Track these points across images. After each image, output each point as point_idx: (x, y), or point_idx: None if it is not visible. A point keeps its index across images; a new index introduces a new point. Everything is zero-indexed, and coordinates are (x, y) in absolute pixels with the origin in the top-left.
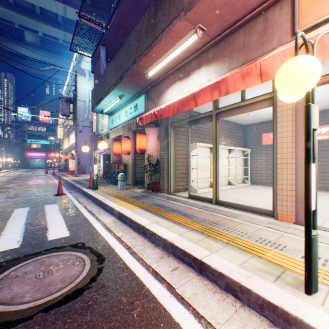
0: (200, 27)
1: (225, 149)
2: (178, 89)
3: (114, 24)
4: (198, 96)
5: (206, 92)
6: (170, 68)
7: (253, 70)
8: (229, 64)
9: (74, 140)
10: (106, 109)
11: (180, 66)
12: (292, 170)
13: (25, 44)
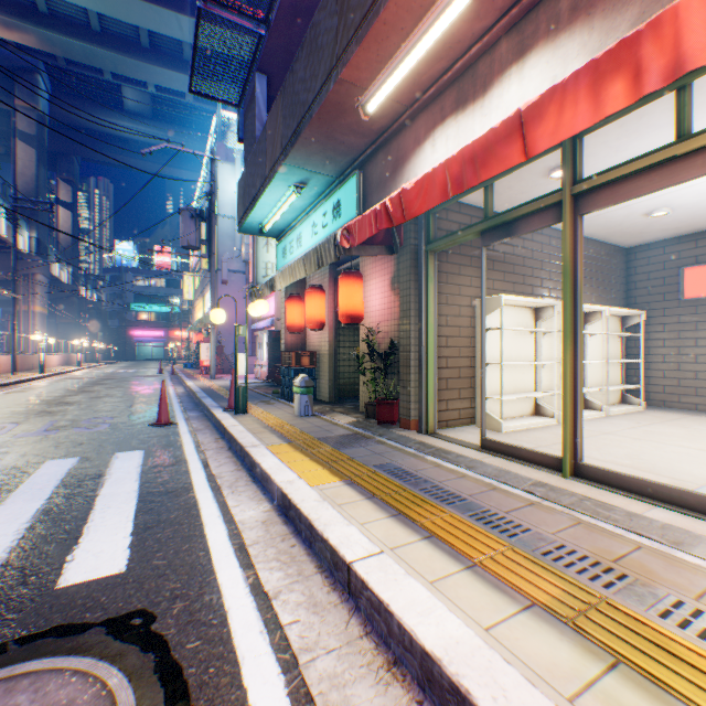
0: None
1: None
2: (451, 137)
3: (285, 9)
4: (534, 121)
5: (570, 95)
6: (430, 81)
7: None
8: (641, 8)
9: None
10: (268, 223)
11: (459, 69)
12: None
13: (125, 114)
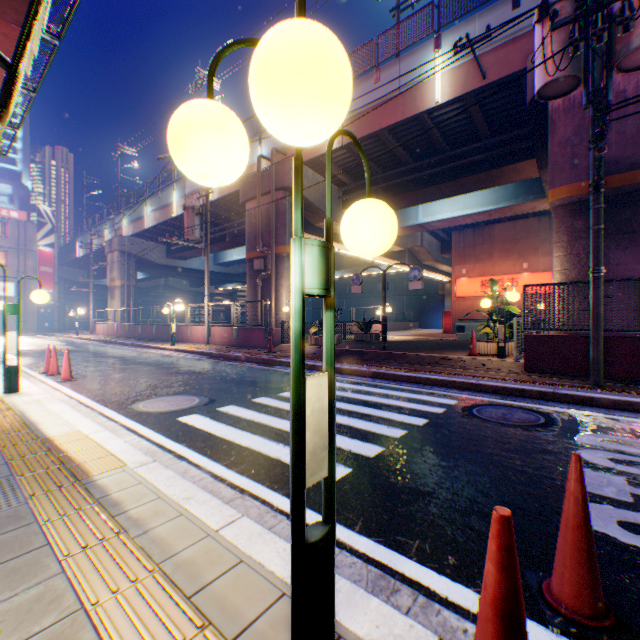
0: None
1: None
2: None
3: None
4: None
5: None
6: None
7: None
8: None
9: None
10: None
11: None
12: None
13: None
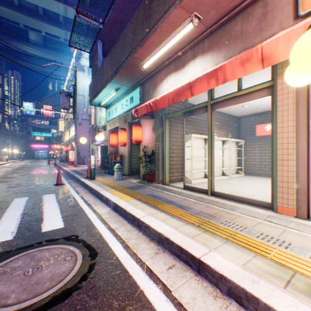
0: (196, 15)
1: (219, 140)
2: (173, 80)
3: (111, 19)
4: (194, 86)
5: (202, 81)
6: (165, 60)
7: (254, 55)
8: (225, 53)
9: (74, 132)
10: (103, 102)
11: (175, 57)
12: (294, 161)
13: (30, 44)
